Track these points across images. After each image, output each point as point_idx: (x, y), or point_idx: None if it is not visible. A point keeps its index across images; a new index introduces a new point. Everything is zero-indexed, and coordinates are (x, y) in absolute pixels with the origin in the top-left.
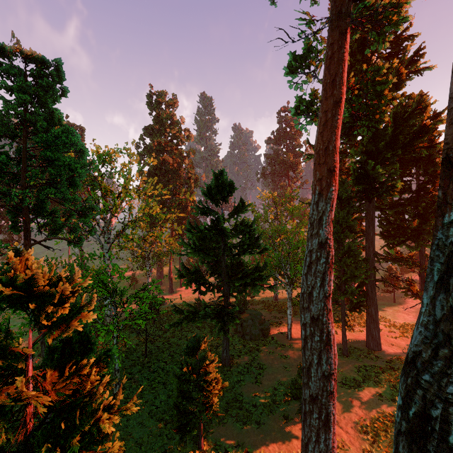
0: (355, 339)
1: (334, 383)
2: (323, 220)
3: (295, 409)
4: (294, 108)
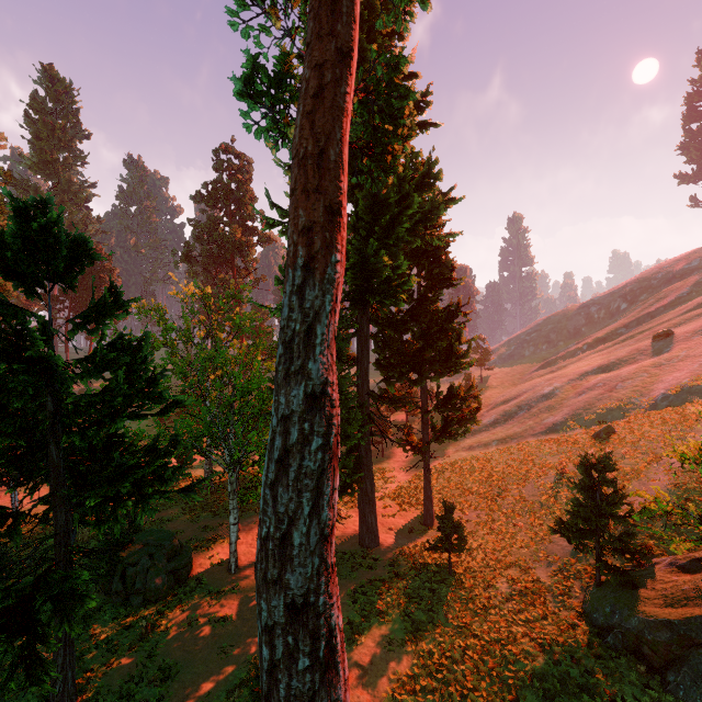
0: (343, 535)
1: None
2: (316, 335)
3: None
4: (241, 81)
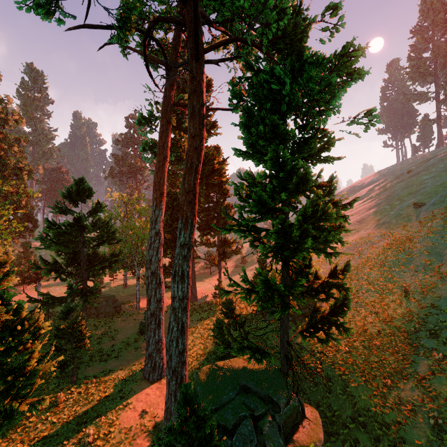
0: None
1: (163, 304)
2: (157, 220)
3: (143, 343)
4: (142, 147)
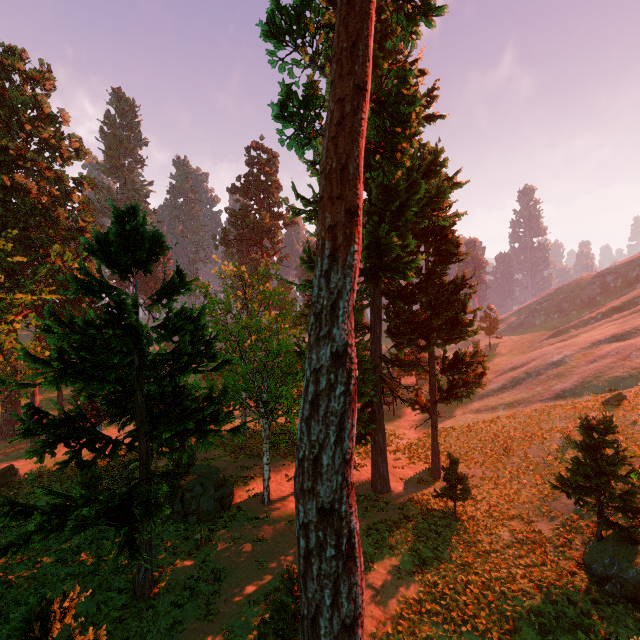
0: (358, 481)
1: (361, 633)
2: (339, 308)
3: None
4: (277, 106)
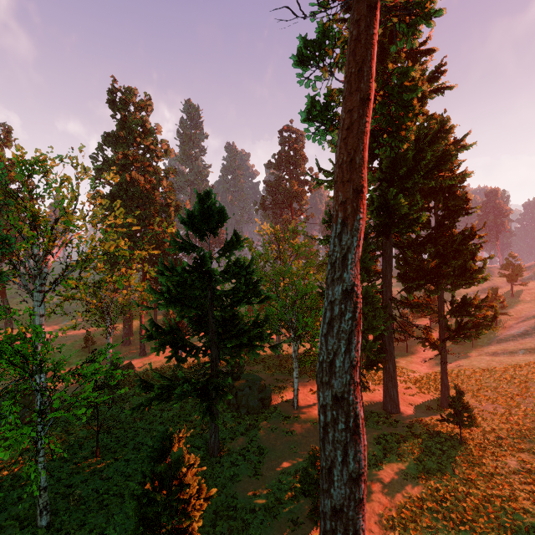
0: (371, 401)
1: (364, 487)
2: (348, 259)
3: (306, 507)
4: (304, 112)
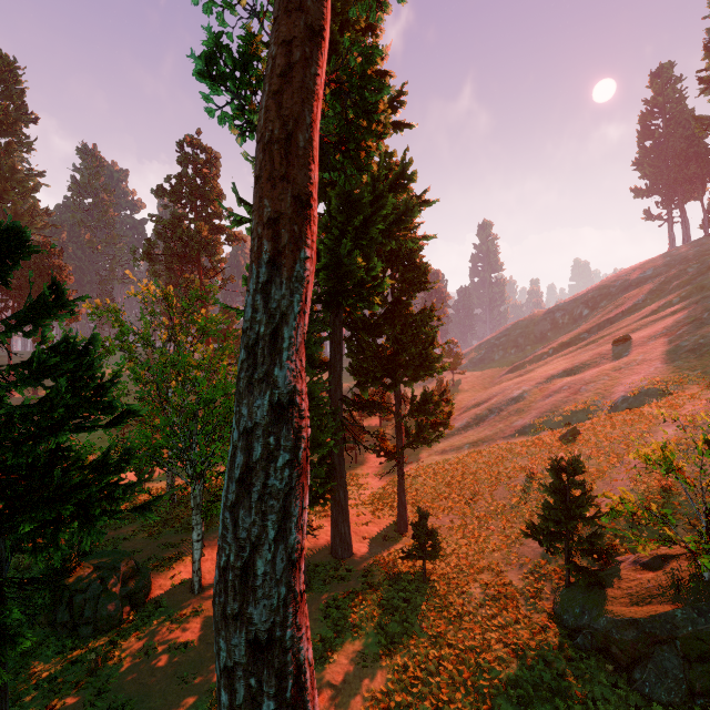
0: (315, 546)
1: None
2: (282, 338)
3: None
4: (202, 60)
